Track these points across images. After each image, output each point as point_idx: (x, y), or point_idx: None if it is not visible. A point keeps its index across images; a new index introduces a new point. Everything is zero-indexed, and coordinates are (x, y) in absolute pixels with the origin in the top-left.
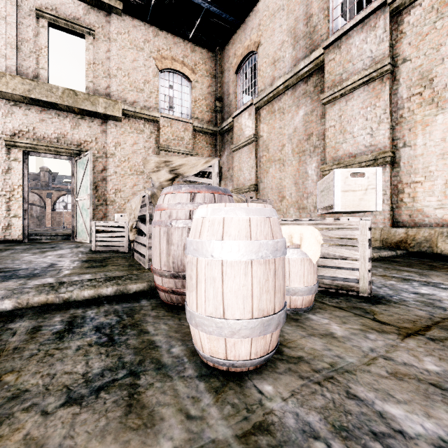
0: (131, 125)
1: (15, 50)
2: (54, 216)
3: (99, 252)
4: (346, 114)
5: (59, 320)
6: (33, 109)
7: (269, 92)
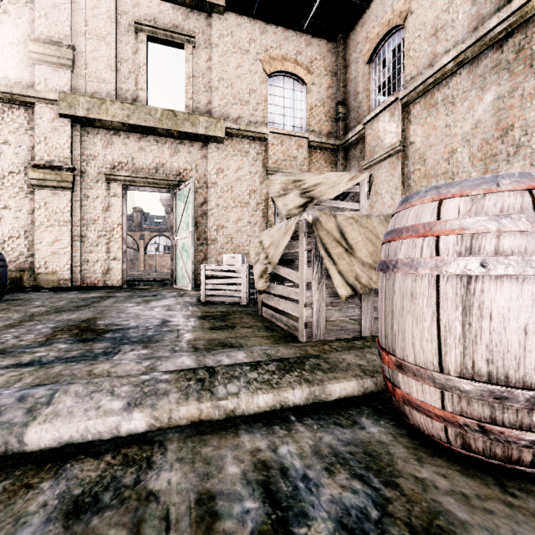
0: (234, 147)
1: (114, 73)
2: (147, 259)
3: (210, 303)
4: None
5: (239, 474)
6: (132, 137)
7: (428, 77)
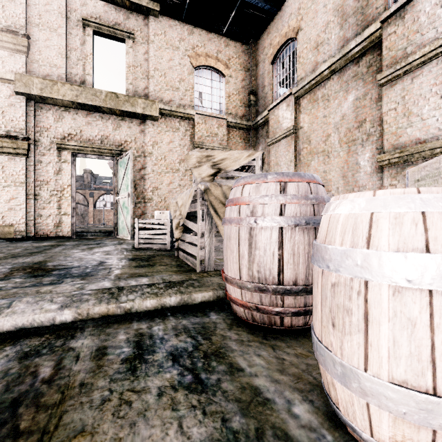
0: (167, 124)
1: (64, 59)
2: (96, 214)
3: (141, 249)
4: (411, 94)
5: (124, 338)
6: (80, 113)
7: (312, 79)
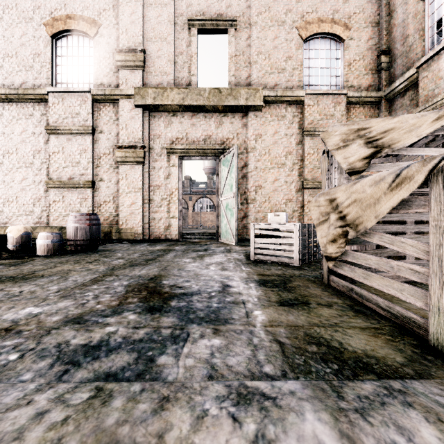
0: (271, 113)
1: (173, 65)
2: (194, 216)
3: (259, 262)
4: None
5: None
6: (186, 116)
7: None
